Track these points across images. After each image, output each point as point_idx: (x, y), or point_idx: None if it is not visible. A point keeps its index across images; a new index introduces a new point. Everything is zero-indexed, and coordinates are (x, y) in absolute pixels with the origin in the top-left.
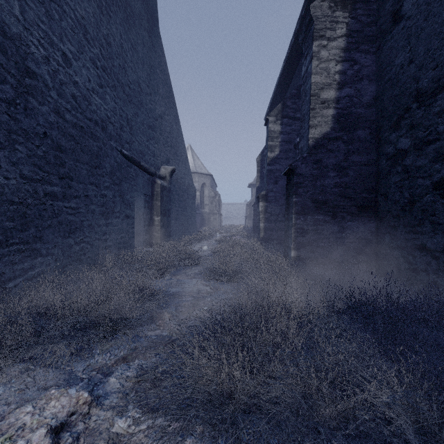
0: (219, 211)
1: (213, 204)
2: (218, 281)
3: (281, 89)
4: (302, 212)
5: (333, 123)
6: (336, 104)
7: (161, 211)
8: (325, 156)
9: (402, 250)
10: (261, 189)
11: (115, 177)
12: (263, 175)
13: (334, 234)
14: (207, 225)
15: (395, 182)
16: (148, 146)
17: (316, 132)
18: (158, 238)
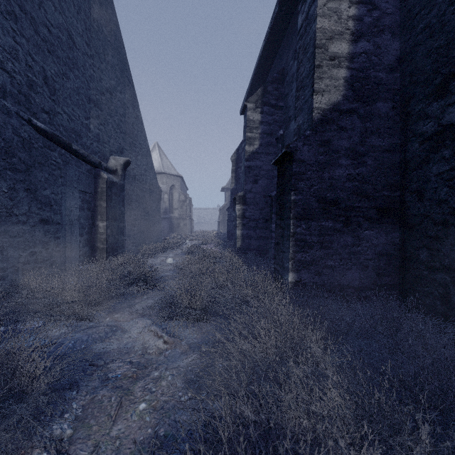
0: (190, 216)
1: (183, 208)
2: (177, 326)
3: (259, 76)
4: (303, 216)
5: (346, 90)
6: (350, 62)
7: (109, 215)
8: (335, 136)
9: (453, 272)
10: (237, 191)
11: (16, 159)
12: (239, 176)
13: (347, 248)
14: (176, 231)
15: (439, 173)
16: (89, 126)
17: (323, 101)
18: (104, 250)
